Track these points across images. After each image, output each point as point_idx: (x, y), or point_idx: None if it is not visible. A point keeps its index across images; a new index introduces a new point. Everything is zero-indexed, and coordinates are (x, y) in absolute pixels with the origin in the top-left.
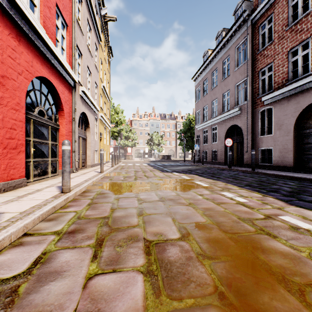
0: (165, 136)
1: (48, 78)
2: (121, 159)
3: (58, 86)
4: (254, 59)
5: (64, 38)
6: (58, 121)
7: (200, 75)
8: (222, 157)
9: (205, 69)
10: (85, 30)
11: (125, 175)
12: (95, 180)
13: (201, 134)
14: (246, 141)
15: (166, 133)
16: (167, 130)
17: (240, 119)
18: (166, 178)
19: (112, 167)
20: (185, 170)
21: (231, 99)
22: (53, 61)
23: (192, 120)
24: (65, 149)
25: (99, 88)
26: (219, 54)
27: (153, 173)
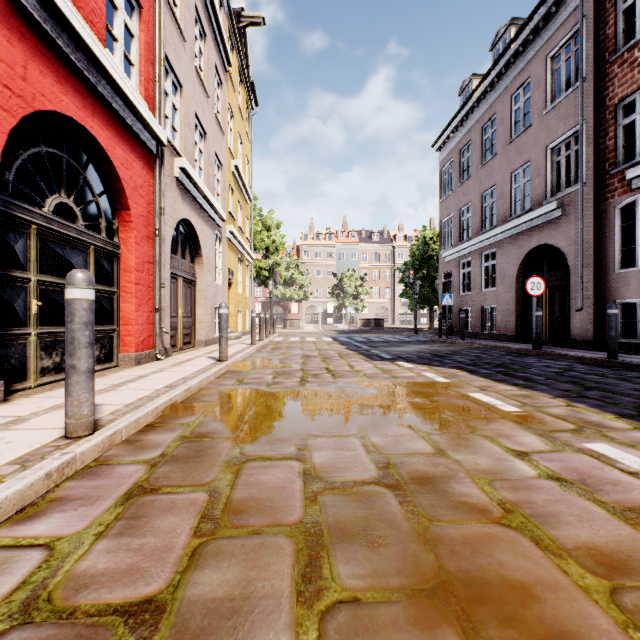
0: (368, 279)
1: (81, 121)
2: (278, 326)
3: (112, 147)
4: (600, 77)
5: (132, 35)
6: (117, 235)
7: (453, 137)
8: (509, 324)
9: (466, 120)
10: (189, 31)
11: (278, 369)
12: (198, 383)
13: (454, 270)
14: (578, 283)
15: (373, 272)
16: (374, 266)
17: (561, 229)
18: (385, 378)
19: (252, 346)
20: (424, 356)
21: (535, 182)
22: (94, 80)
23: (431, 240)
24: (72, 298)
25: (226, 171)
26: (501, 81)
27: (348, 362)
